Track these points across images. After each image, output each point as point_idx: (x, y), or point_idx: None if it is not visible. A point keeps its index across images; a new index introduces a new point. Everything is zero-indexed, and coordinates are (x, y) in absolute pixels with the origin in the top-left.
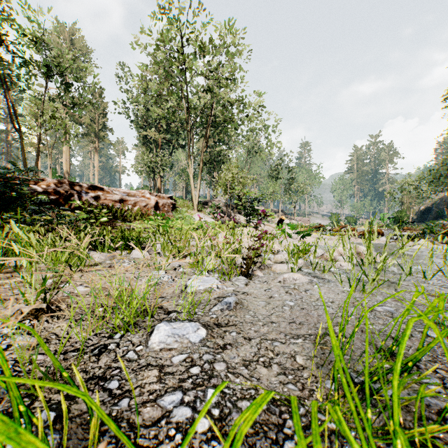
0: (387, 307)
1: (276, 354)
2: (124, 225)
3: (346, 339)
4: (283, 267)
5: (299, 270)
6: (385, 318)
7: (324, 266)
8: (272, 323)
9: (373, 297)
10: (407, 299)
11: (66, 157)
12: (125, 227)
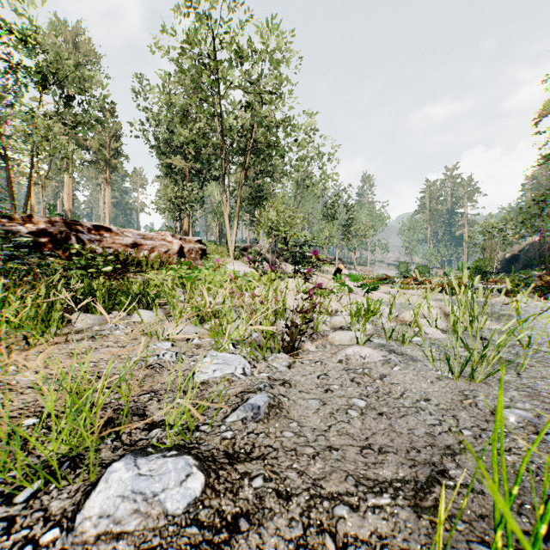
0: (520, 411)
1: (342, 545)
2: (137, 276)
3: (475, 495)
4: (345, 337)
5: (368, 340)
6: (525, 434)
7: (404, 335)
8: (331, 449)
9: (489, 388)
10: (543, 392)
11: (68, 190)
12: (139, 279)
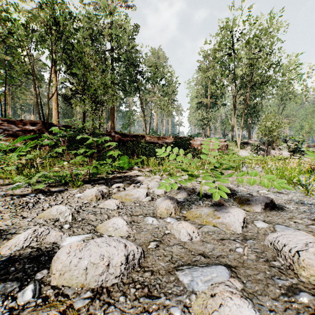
0: None
1: None
2: None
3: None
4: None
5: None
6: None
7: None
8: None
9: None
10: None
11: (155, 121)
12: None
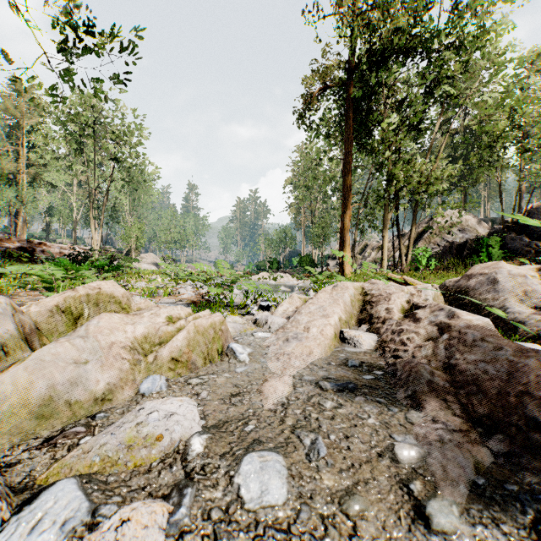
0: None
1: None
2: None
3: None
4: None
5: None
6: None
7: None
8: None
9: None
10: None
11: None
12: None
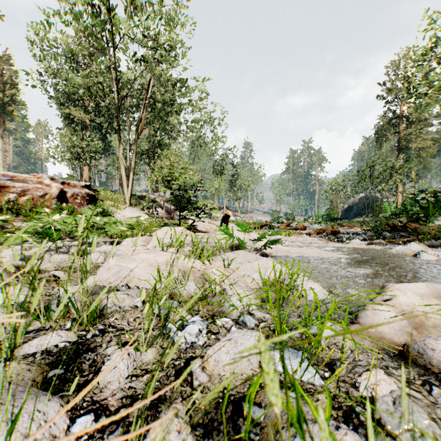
0: None
1: None
2: None
3: None
4: None
5: None
6: None
7: None
8: None
9: None
10: None
11: None
12: None
